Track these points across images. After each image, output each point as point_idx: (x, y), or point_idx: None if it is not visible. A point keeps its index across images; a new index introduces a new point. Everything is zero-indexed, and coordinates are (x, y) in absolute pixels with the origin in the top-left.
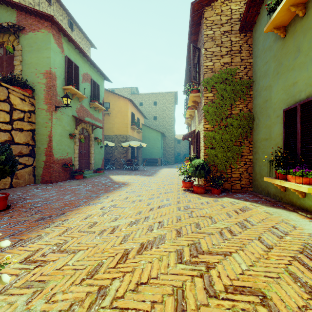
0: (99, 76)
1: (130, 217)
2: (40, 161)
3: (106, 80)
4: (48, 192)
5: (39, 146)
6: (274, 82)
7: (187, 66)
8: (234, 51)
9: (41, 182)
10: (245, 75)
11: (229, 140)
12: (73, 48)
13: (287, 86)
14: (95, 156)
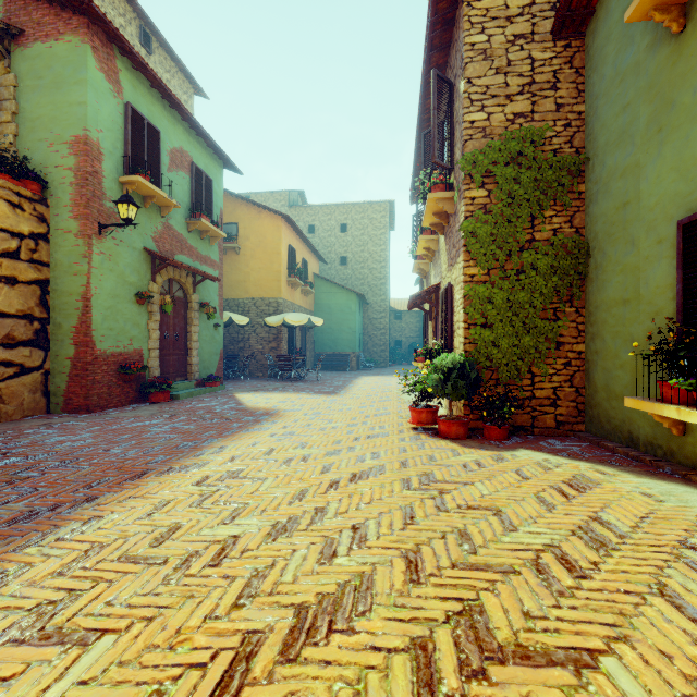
0: (212, 159)
1: (275, 510)
2: (61, 359)
3: (229, 169)
4: (72, 435)
5: (59, 321)
6: (650, 154)
7: (421, 131)
8: (540, 85)
9: (63, 410)
10: (567, 144)
11: (527, 306)
12: (146, 87)
13: (690, 159)
14: (202, 347)
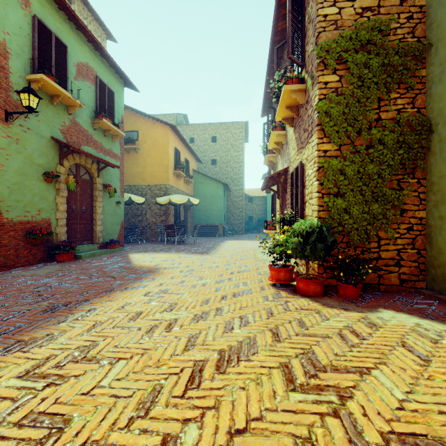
0: (114, 77)
1: (101, 444)
2: None
3: (128, 87)
4: None
5: None
6: None
7: (272, 52)
8: None
9: None
10: (409, 34)
11: (376, 177)
12: (53, 8)
13: None
14: (106, 218)
